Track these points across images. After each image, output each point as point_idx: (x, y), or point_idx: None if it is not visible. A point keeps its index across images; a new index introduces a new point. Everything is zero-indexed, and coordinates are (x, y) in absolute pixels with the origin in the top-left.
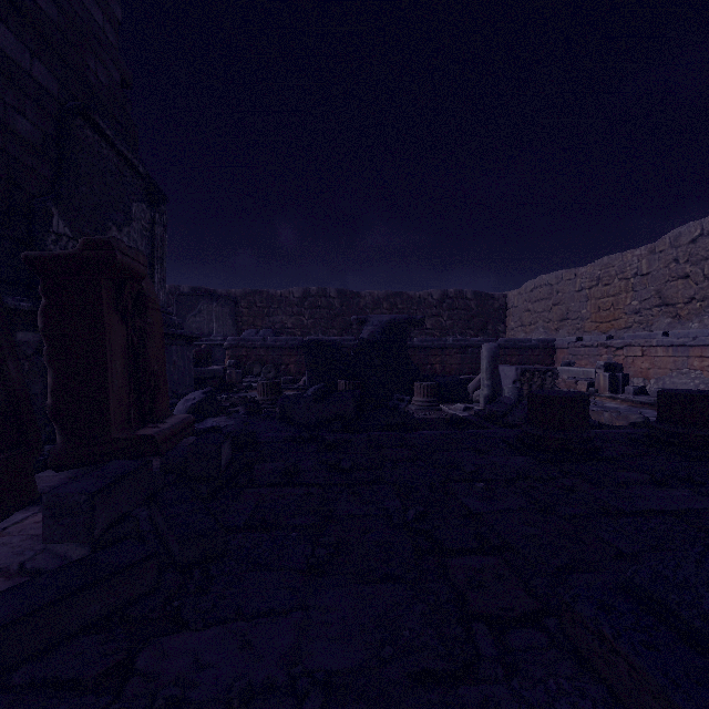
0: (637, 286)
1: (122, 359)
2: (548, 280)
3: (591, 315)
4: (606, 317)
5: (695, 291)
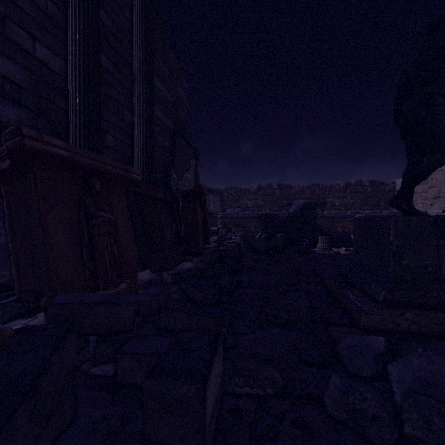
0: None
1: (201, 222)
2: None
3: None
4: None
5: None
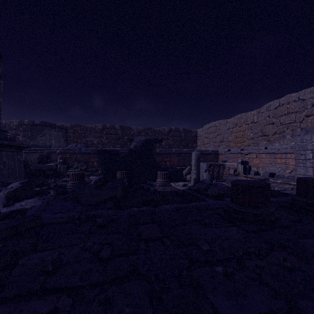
0: (252, 127)
1: None
2: (215, 124)
3: (233, 139)
4: (239, 140)
5: (276, 130)
